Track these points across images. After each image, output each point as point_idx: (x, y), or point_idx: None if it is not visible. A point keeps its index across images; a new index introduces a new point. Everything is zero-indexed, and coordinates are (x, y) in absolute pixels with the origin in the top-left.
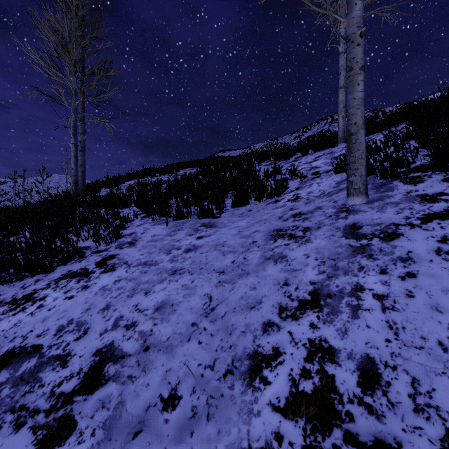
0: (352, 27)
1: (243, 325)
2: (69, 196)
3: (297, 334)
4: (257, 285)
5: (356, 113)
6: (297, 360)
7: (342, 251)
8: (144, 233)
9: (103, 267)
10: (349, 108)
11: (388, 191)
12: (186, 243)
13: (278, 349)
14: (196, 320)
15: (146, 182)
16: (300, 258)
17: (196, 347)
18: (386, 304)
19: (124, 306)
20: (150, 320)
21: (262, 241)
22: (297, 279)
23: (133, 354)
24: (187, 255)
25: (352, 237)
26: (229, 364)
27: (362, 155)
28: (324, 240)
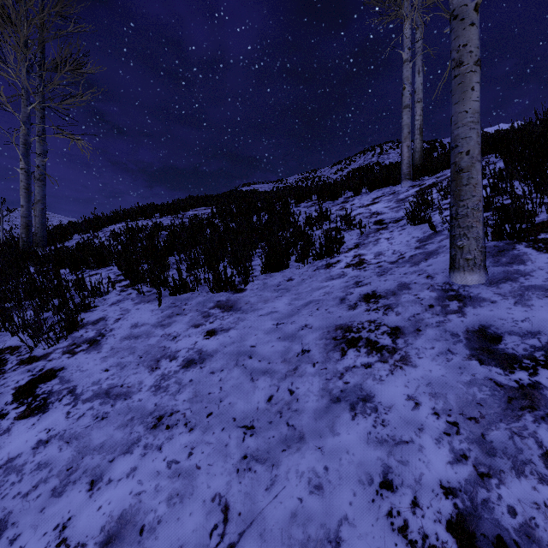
0: None
1: None
2: (16, 248)
3: None
4: (325, 480)
5: (470, 135)
6: None
7: (485, 397)
8: (119, 321)
9: (26, 402)
10: (455, 127)
11: (516, 264)
12: (187, 345)
13: None
14: None
15: (138, 227)
16: (402, 406)
17: None
18: None
19: (36, 529)
20: None
21: (320, 352)
22: (409, 472)
23: None
24: (186, 374)
25: (492, 361)
26: None
27: (479, 204)
28: (438, 364)
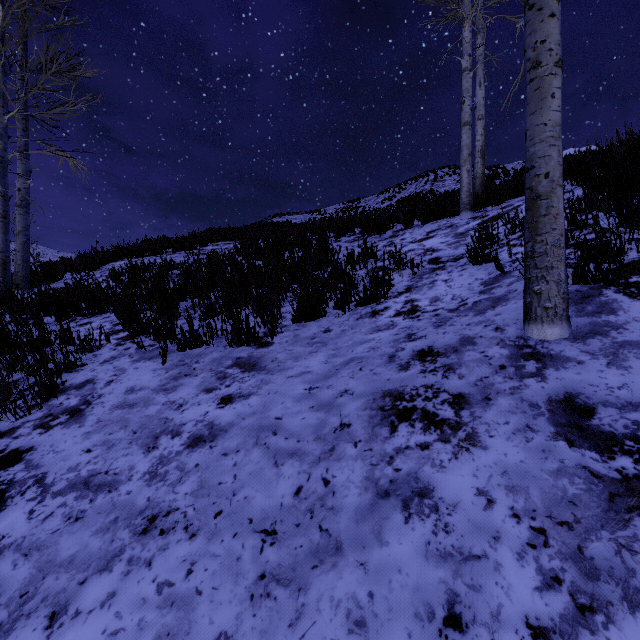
0: None
1: None
2: None
3: None
4: (369, 613)
5: (549, 153)
6: None
7: (579, 493)
8: (111, 384)
9: None
10: (531, 143)
11: (605, 313)
12: (194, 417)
13: None
14: None
15: (144, 264)
16: (470, 505)
17: None
18: None
19: None
20: None
21: (363, 427)
22: (483, 602)
23: None
24: (192, 456)
25: (584, 442)
26: None
27: (560, 240)
28: (514, 445)
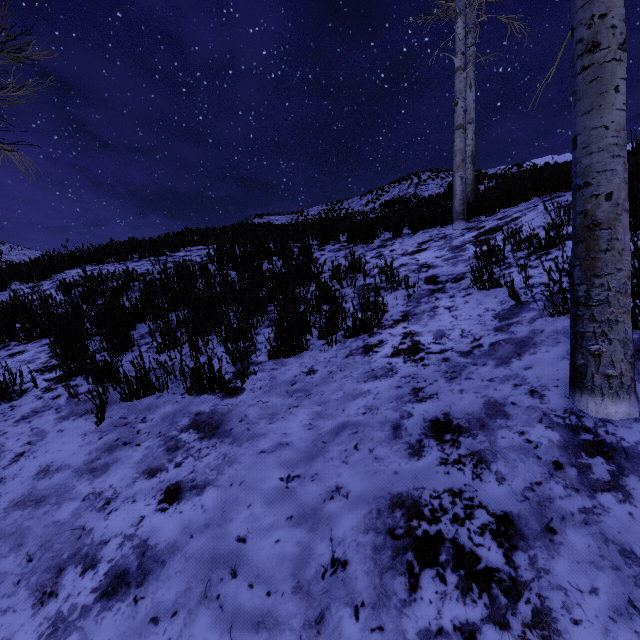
0: None
1: None
2: None
3: None
4: None
5: (612, 167)
6: None
7: None
8: (19, 459)
9: None
10: (585, 152)
11: None
12: (123, 528)
13: None
14: None
15: (101, 275)
16: None
17: None
18: None
19: None
20: None
21: (366, 571)
22: None
23: None
24: (103, 622)
25: None
26: None
27: (627, 284)
28: None
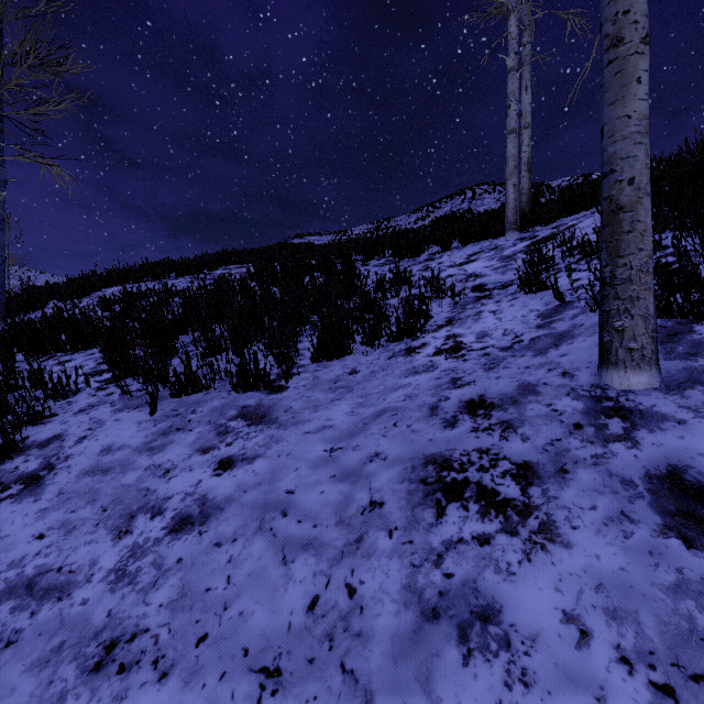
0: None
1: None
2: None
3: None
4: None
5: (634, 153)
6: None
7: None
8: (83, 441)
9: None
10: (610, 141)
11: (703, 356)
12: (183, 488)
13: None
14: None
15: (140, 291)
16: (556, 639)
17: None
18: None
19: None
20: None
21: (400, 507)
22: None
23: None
24: (174, 547)
25: None
26: None
27: (648, 263)
28: (608, 542)
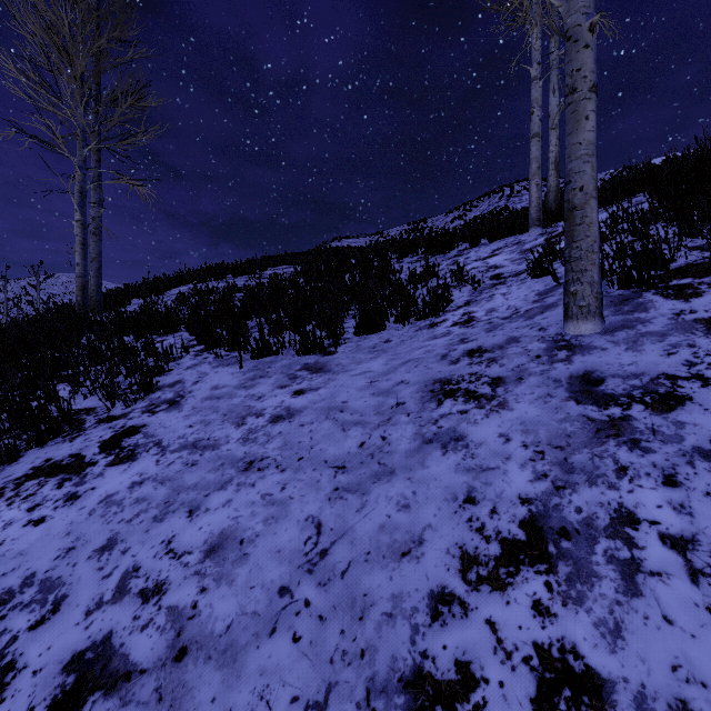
0: (575, 15)
1: (387, 596)
2: (72, 313)
3: (508, 628)
4: (412, 501)
5: (583, 169)
6: (515, 705)
7: (575, 430)
8: (197, 383)
9: (113, 453)
10: (569, 161)
11: (638, 312)
12: (273, 404)
13: (468, 668)
14: (288, 581)
15: (208, 288)
16: (493, 442)
17: (287, 651)
18: (697, 563)
19: (144, 543)
20: (194, 578)
21: (415, 403)
22: (491, 490)
23: (150, 669)
24: (275, 428)
25: (589, 400)
26: (359, 702)
27: (593, 246)
28: (534, 406)
